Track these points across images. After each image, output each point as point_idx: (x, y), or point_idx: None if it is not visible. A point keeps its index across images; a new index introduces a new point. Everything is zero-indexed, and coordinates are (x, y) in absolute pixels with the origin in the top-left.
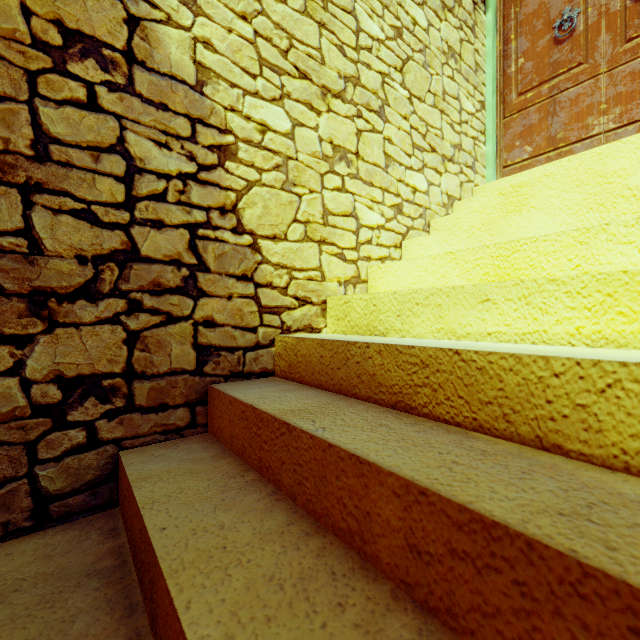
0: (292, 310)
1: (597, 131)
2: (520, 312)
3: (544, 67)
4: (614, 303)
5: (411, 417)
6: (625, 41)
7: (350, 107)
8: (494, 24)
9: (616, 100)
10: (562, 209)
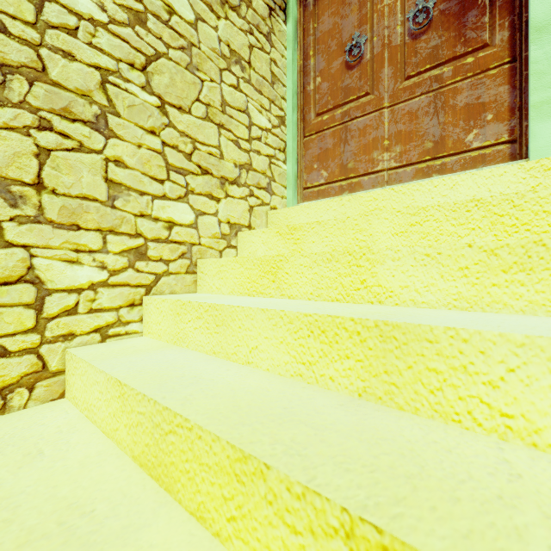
0: None
1: (381, 167)
2: None
3: (337, 90)
4: None
5: None
6: (404, 78)
7: (20, 113)
8: (294, 36)
9: (397, 138)
10: (283, 319)
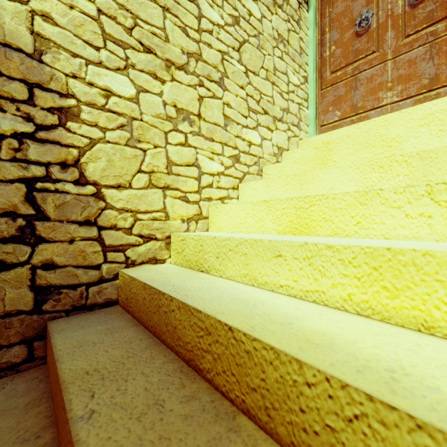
0: (137, 246)
1: (385, 102)
2: (304, 271)
3: (349, 53)
4: (379, 277)
5: (196, 382)
6: (405, 37)
7: (193, 77)
8: (314, 19)
9: (398, 80)
10: (352, 168)
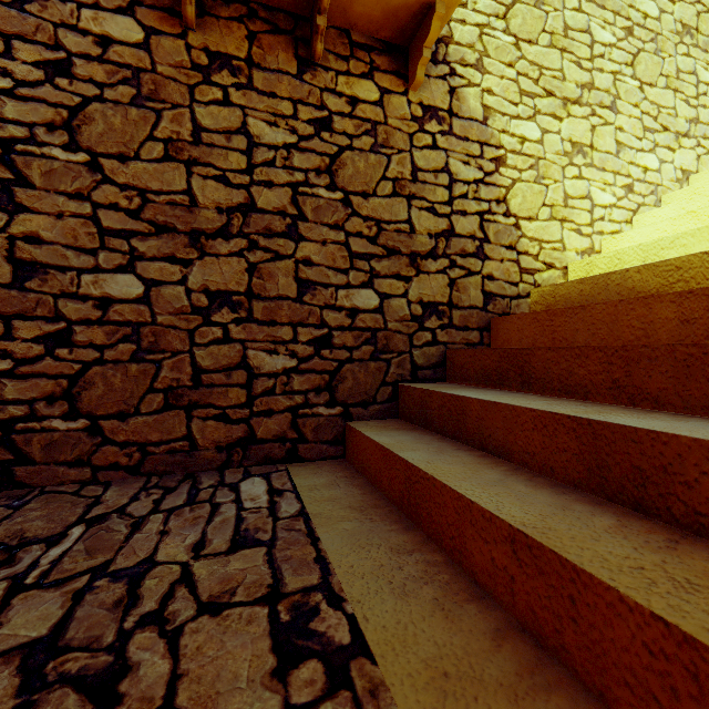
0: (541, 272)
1: None
2: None
3: None
4: None
5: None
6: None
7: (585, 109)
8: None
9: None
10: None
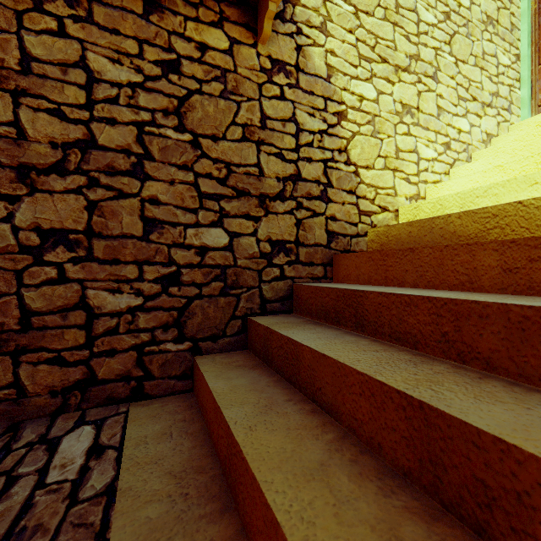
0: (377, 214)
1: None
2: None
3: None
4: None
5: None
6: None
7: (413, 76)
8: None
9: None
10: None
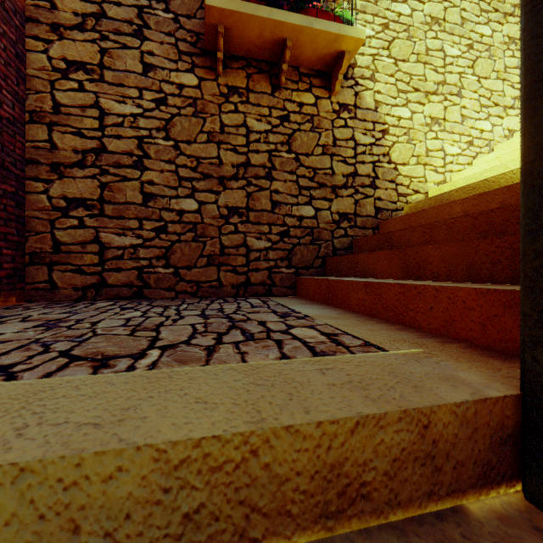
0: (411, 196)
1: None
2: None
3: None
4: None
5: None
6: None
7: (440, 97)
8: None
9: None
10: None
